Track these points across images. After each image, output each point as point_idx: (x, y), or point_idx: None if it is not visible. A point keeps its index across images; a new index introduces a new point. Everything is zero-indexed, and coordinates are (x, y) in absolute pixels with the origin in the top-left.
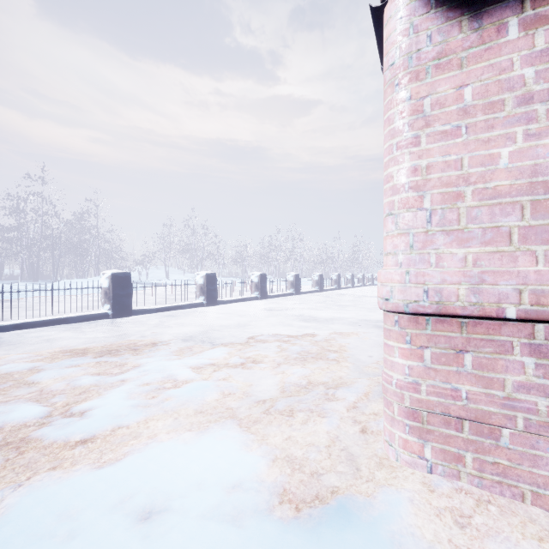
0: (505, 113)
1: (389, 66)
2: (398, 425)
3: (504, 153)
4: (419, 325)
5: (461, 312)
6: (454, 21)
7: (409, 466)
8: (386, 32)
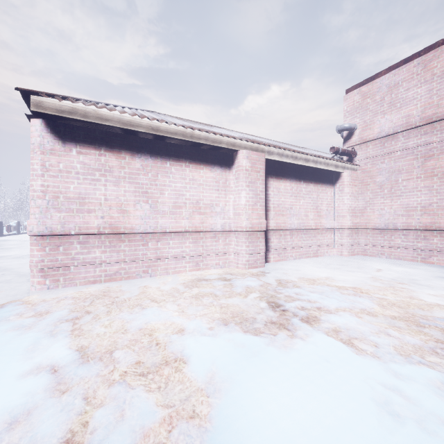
0: (72, 175)
1: (32, 143)
2: (36, 277)
3: (72, 187)
4: (44, 239)
5: (59, 234)
6: (57, 141)
7: (40, 289)
8: (31, 129)
